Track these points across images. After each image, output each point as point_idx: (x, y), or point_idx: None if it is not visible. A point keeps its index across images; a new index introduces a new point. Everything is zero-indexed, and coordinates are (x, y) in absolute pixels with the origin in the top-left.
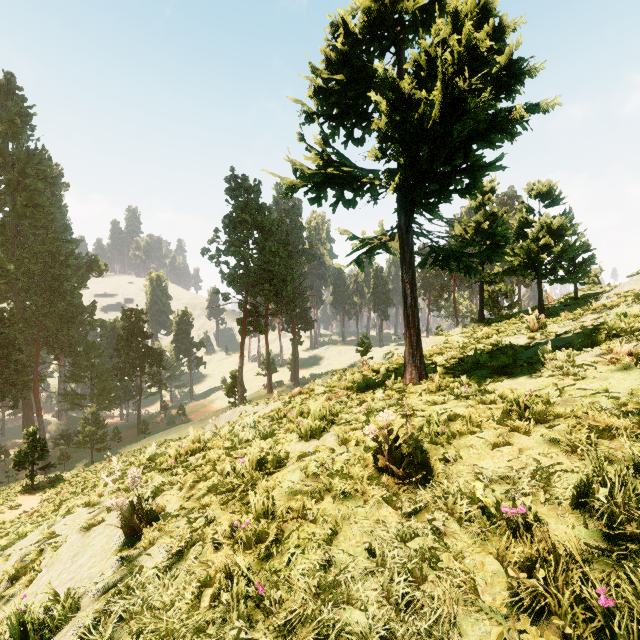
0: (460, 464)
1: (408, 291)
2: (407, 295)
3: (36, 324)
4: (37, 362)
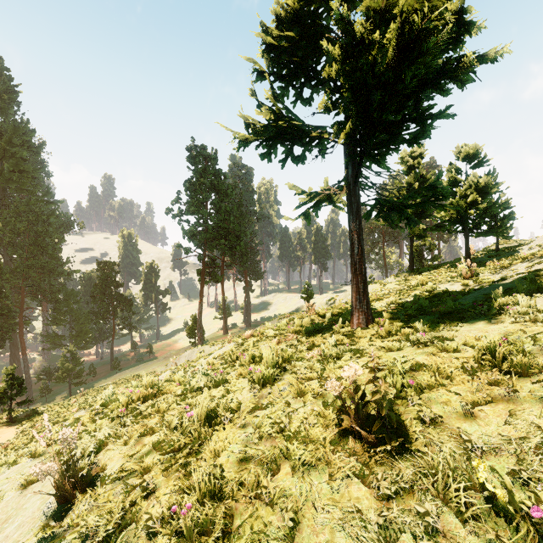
0: (437, 426)
1: (355, 240)
2: (354, 243)
3: (21, 274)
4: (22, 307)
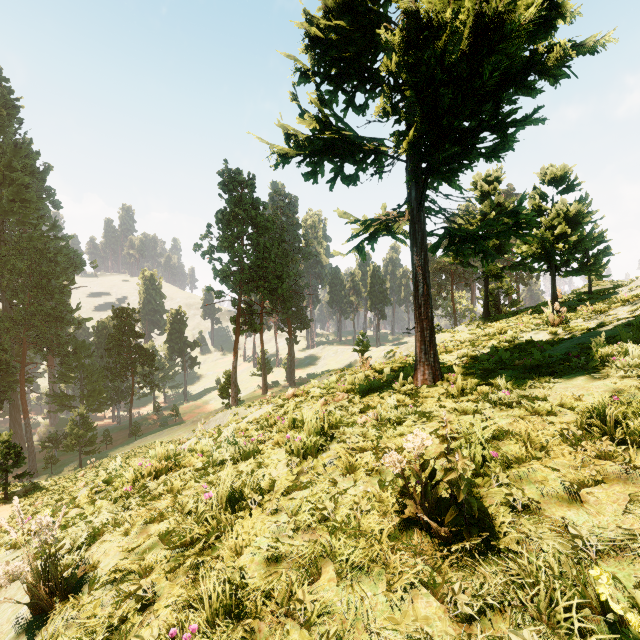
0: (532, 514)
1: (420, 277)
2: (418, 282)
3: (22, 323)
4: (24, 362)
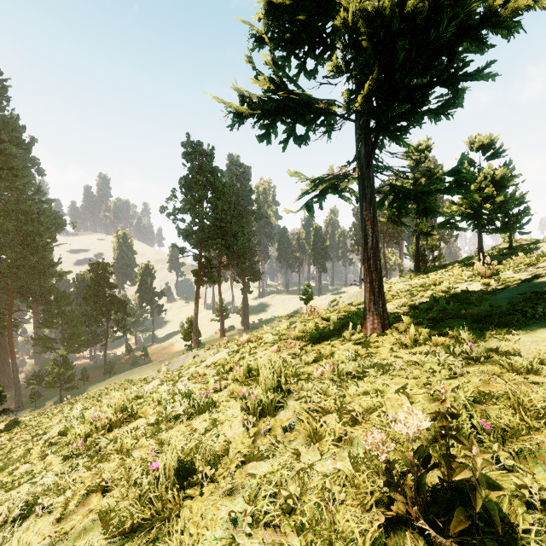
0: None
1: (369, 230)
2: (368, 235)
3: (9, 275)
4: (11, 310)
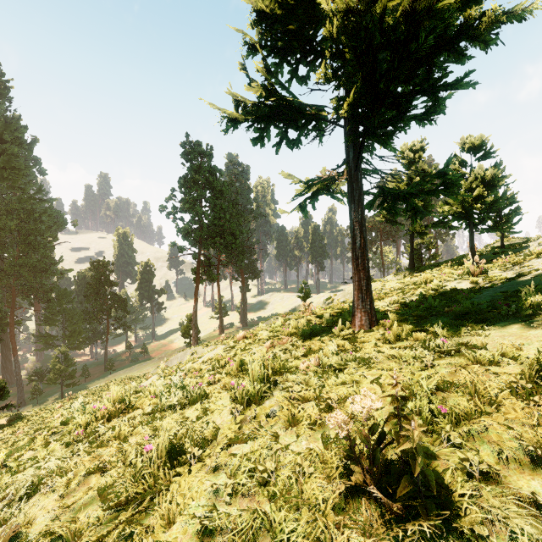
0: (491, 482)
1: (357, 231)
2: (356, 235)
3: (12, 273)
4: (13, 307)
